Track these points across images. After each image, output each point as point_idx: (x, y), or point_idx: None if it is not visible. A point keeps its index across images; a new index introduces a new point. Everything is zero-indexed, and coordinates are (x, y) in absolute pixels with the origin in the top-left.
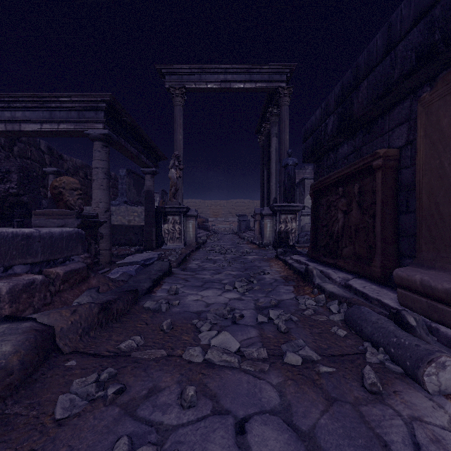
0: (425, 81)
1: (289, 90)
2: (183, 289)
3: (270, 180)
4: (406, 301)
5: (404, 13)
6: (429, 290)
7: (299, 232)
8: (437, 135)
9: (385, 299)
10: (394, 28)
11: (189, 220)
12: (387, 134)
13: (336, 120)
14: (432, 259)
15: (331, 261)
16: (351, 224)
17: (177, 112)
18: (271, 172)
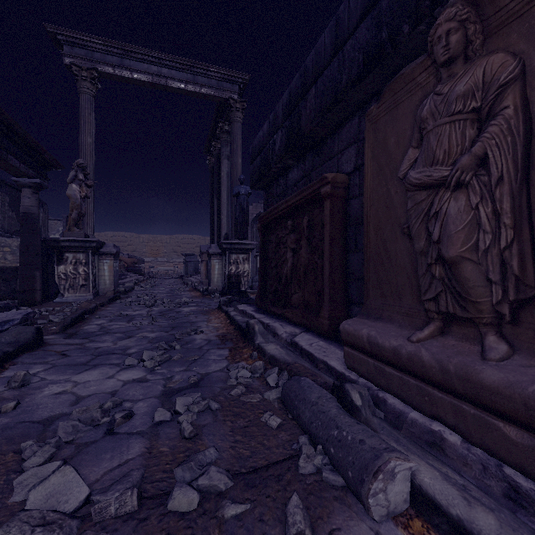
0: (373, 94)
1: (242, 104)
2: (45, 374)
3: (221, 211)
4: (353, 362)
5: (351, 5)
6: (376, 349)
7: (254, 275)
8: (385, 157)
9: (331, 360)
10: (342, 23)
11: (104, 260)
12: (336, 157)
13: (284, 135)
14: (379, 308)
15: (279, 312)
16: (301, 265)
17: (85, 103)
18: (222, 202)
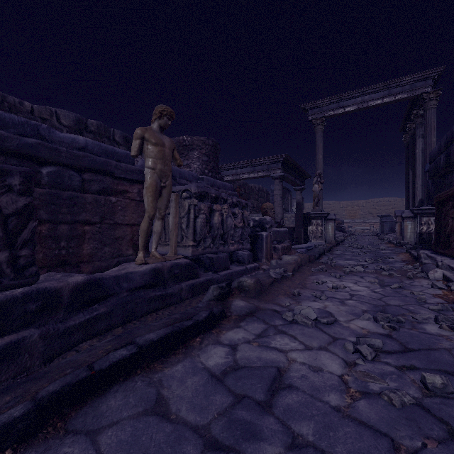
0: None
1: (436, 93)
2: (335, 260)
3: (415, 181)
4: None
5: None
6: None
7: None
8: None
9: (452, 265)
10: None
11: (329, 223)
12: None
13: (444, 158)
14: None
15: (443, 251)
16: None
17: (318, 137)
18: (416, 174)
